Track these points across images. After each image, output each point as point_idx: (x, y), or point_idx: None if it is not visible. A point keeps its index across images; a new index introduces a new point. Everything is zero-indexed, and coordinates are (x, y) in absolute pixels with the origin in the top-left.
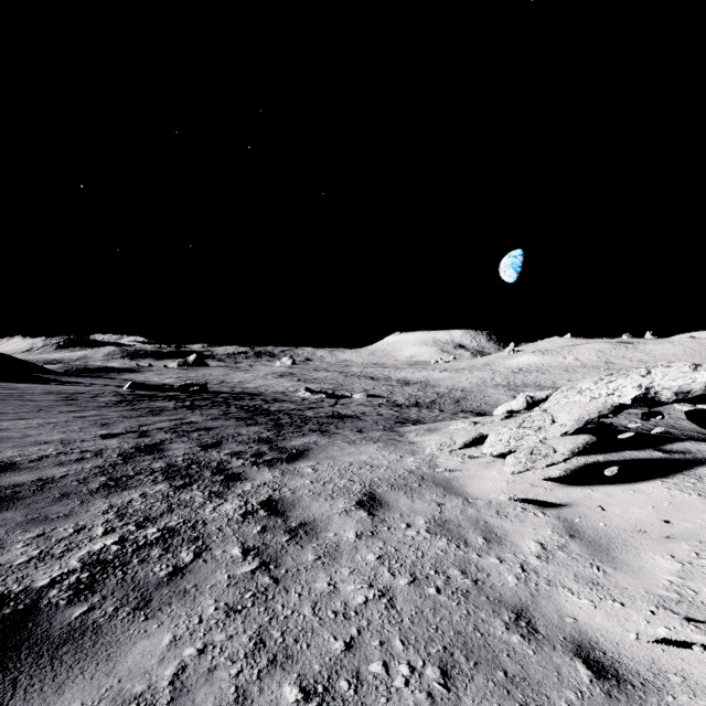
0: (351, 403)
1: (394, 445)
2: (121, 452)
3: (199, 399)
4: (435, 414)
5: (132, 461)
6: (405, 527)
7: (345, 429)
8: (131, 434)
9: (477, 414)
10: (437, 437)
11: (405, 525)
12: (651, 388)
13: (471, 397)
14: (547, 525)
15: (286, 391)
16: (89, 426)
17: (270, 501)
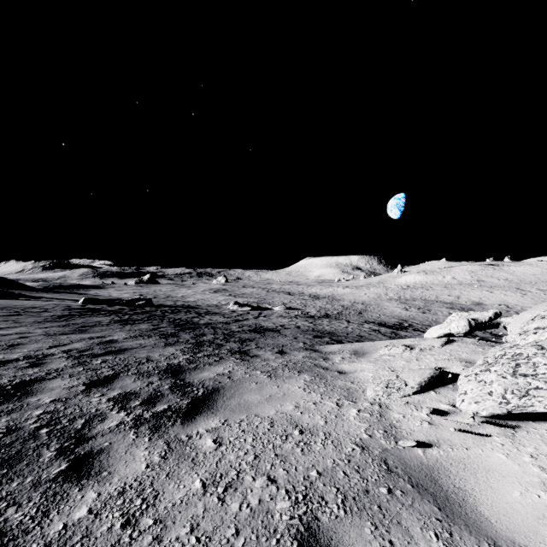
0: (272, 314)
1: (322, 377)
2: None
3: (138, 313)
4: (344, 325)
5: None
6: None
7: (266, 349)
8: (25, 360)
9: (378, 324)
10: (370, 366)
11: None
12: None
13: (371, 309)
14: None
15: (219, 304)
16: None
17: None
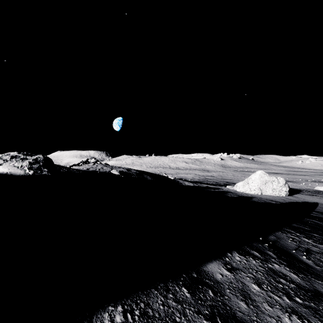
0: None
1: None
2: None
3: None
4: None
5: None
6: None
7: None
8: None
9: None
10: None
11: None
12: (83, 160)
13: None
14: None
15: None
16: None
17: None
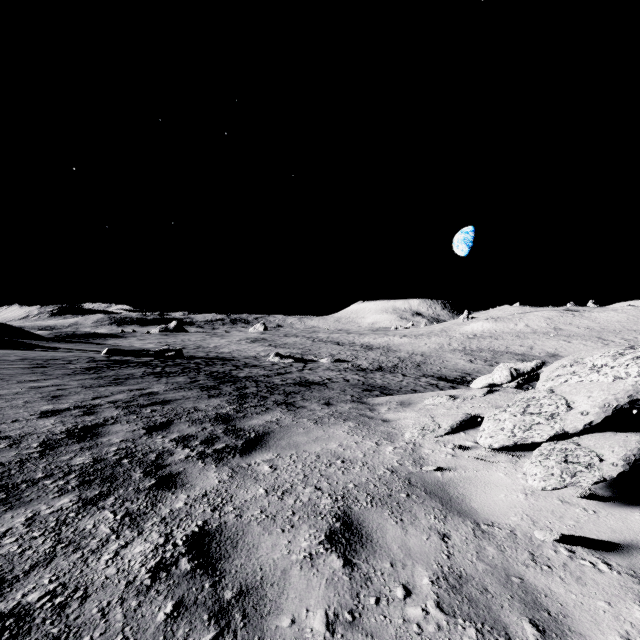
0: (318, 367)
1: (366, 424)
2: (46, 439)
3: (170, 365)
4: (398, 379)
5: (51, 454)
6: (402, 597)
7: (312, 401)
8: (77, 410)
9: (438, 378)
10: (413, 414)
11: (402, 591)
12: None
13: (431, 362)
14: (627, 595)
15: (257, 355)
16: (38, 399)
17: (203, 535)
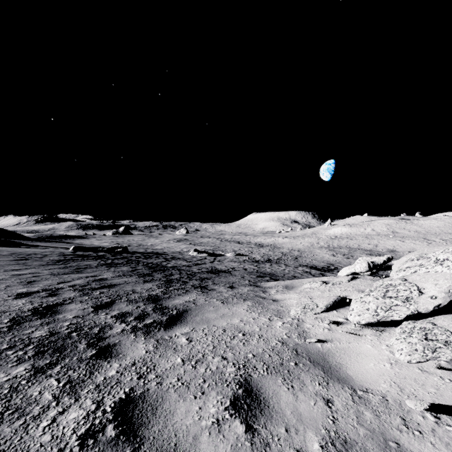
0: (224, 259)
1: (261, 303)
2: (15, 316)
3: (118, 258)
4: (282, 268)
5: (17, 328)
6: None
7: (220, 285)
8: (44, 292)
9: (310, 267)
10: (296, 295)
11: None
12: None
13: (305, 255)
14: None
15: (181, 251)
16: (16, 284)
17: (128, 402)
